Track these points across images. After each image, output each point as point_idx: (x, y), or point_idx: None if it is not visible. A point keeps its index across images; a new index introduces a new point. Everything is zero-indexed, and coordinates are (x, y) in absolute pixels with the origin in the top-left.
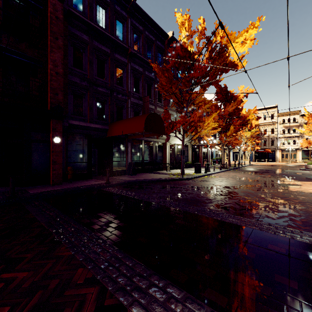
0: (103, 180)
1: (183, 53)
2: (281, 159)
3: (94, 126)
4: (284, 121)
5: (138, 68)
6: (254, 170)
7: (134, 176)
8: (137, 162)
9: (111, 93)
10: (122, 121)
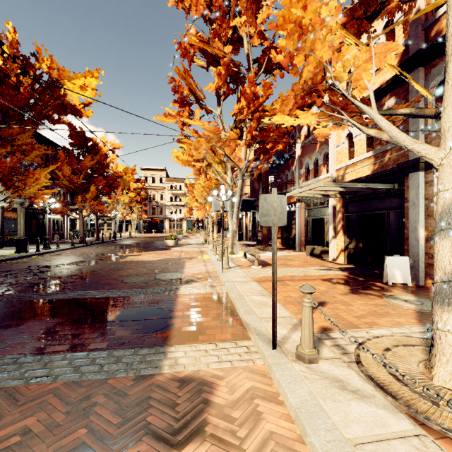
0: None
1: None
2: (169, 229)
3: None
4: (173, 187)
5: None
6: (124, 243)
7: None
8: None
9: None
10: None
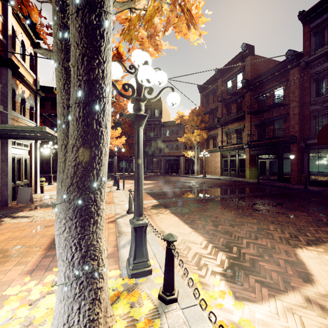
0: (325, 189)
1: None
2: None
3: None
4: None
5: None
6: None
7: None
8: None
9: None
10: None
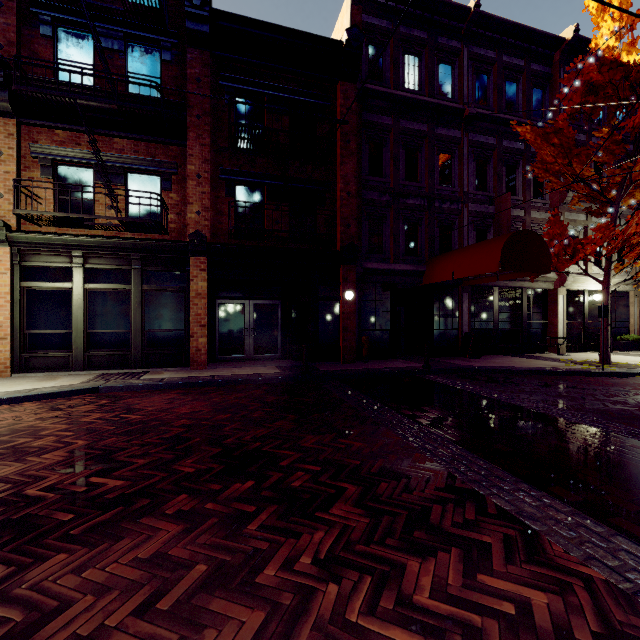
0: (417, 362)
1: (605, 75)
2: None
3: (401, 268)
4: None
5: (484, 140)
6: None
7: (476, 359)
8: (482, 331)
9: (429, 204)
10: (452, 254)
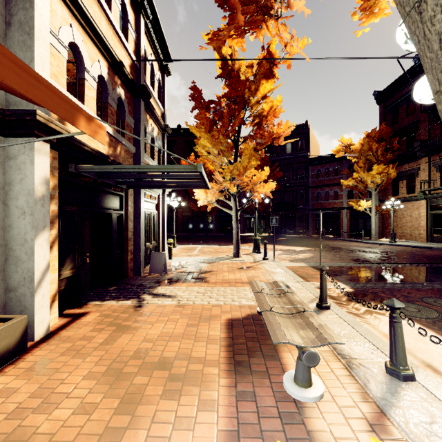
0: None
1: None
2: None
3: None
4: None
5: None
6: None
7: None
8: None
9: None
10: None
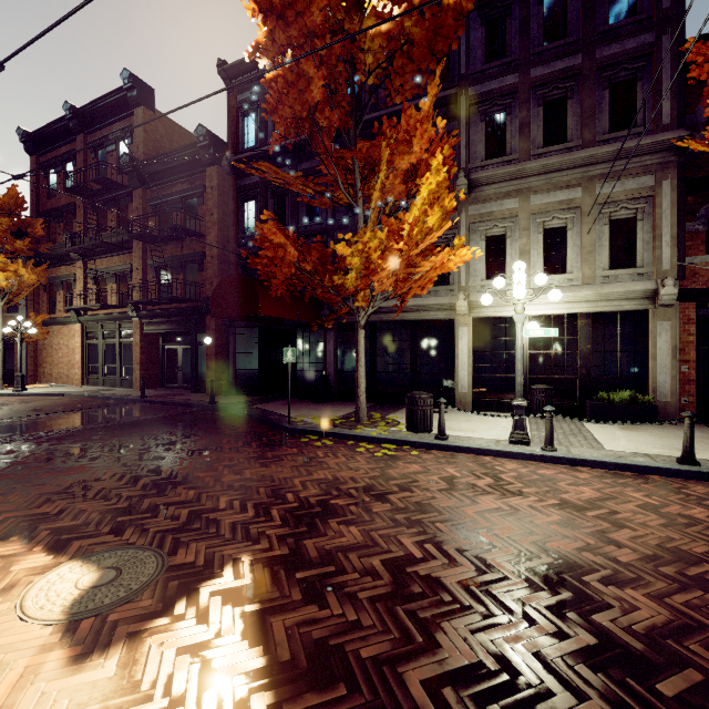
0: (247, 400)
1: None
2: None
3: None
4: None
5: None
6: None
7: (308, 403)
8: None
9: None
10: None
